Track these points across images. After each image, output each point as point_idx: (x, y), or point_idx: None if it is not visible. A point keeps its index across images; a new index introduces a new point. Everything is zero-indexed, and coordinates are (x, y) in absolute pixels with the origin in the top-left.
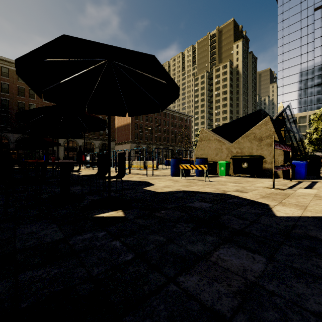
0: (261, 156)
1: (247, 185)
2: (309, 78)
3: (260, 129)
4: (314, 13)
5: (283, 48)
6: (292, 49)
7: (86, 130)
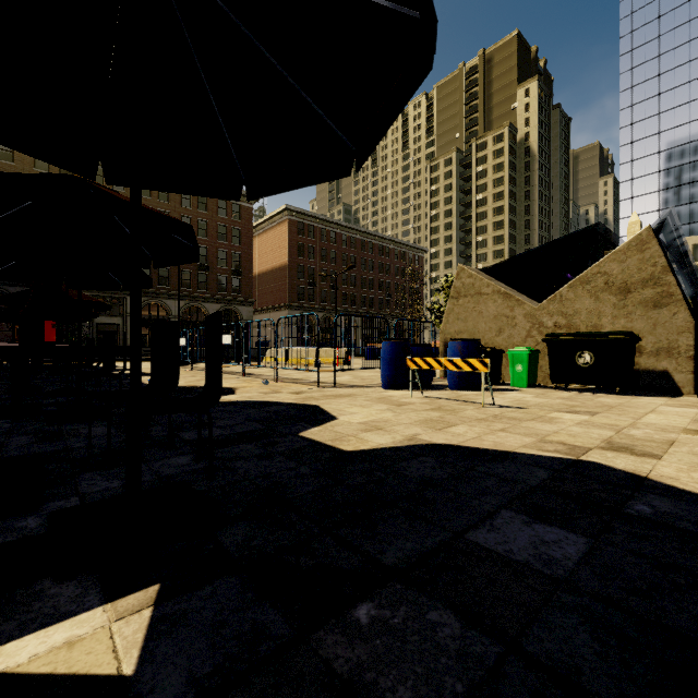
0: (632, 333)
1: (620, 421)
2: (694, 160)
3: (623, 261)
4: None
5: (633, 93)
6: (653, 96)
7: (150, 261)
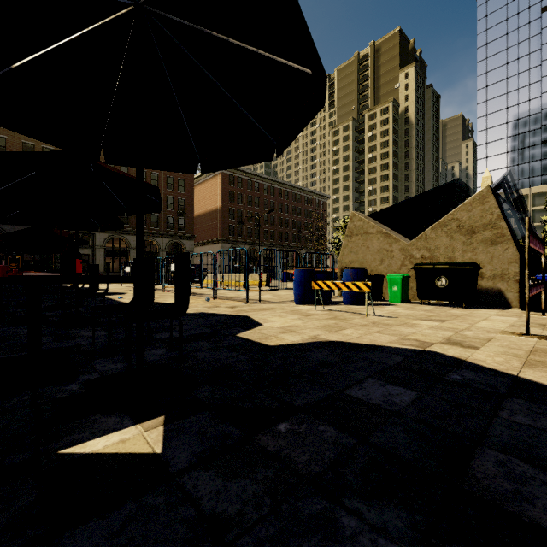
0: (475, 264)
1: (460, 326)
2: (533, 129)
3: (470, 210)
4: (541, 16)
5: (487, 77)
6: (502, 79)
7: (124, 210)
